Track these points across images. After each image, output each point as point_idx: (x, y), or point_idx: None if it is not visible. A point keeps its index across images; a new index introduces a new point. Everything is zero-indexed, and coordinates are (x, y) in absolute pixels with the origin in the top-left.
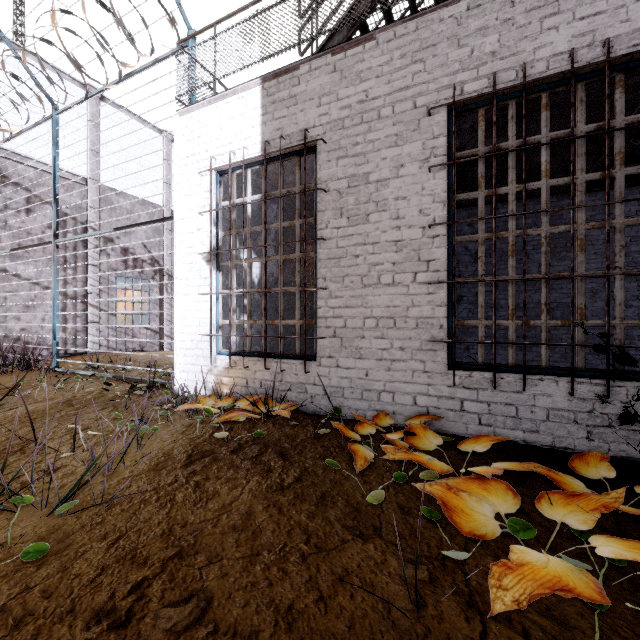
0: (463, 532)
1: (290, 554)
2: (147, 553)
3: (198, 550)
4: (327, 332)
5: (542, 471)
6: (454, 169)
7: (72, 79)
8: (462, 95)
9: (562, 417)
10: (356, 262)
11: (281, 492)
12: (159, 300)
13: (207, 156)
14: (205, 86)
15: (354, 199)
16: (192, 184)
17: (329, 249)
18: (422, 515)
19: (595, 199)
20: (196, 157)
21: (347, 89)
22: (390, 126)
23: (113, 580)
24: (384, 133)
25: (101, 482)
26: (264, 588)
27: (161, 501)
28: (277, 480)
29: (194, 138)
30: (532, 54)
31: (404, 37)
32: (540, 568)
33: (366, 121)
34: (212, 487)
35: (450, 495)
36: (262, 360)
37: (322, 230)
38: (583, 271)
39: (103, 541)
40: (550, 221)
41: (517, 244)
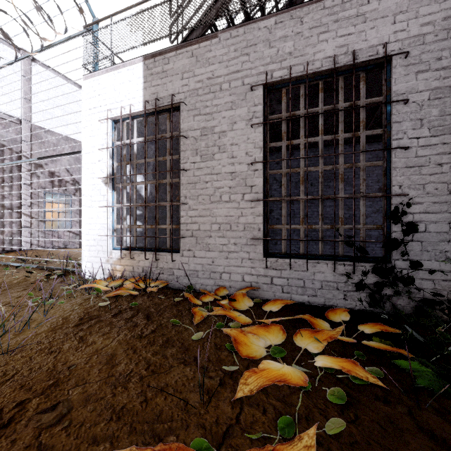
0: (242, 356)
1: (133, 377)
2: (33, 382)
3: (71, 378)
4: (187, 233)
5: (306, 319)
6: (266, 127)
7: (9, 44)
8: (272, 79)
9: (330, 286)
10: (206, 186)
11: (139, 340)
12: (79, 211)
13: (105, 109)
14: (106, 58)
15: (205, 143)
16: (94, 128)
17: (188, 177)
18: (227, 349)
19: (372, 147)
20: (97, 109)
21: (200, 69)
22: (228, 96)
23: (4, 400)
24: (224, 100)
25: (10, 339)
26: (109, 398)
27: (52, 349)
28: (139, 332)
29: (96, 95)
30: (313, 56)
31: (236, 37)
32: (274, 372)
33: (212, 91)
34: (92, 339)
35: (241, 335)
36: (144, 253)
37: (184, 164)
38: (342, 194)
39: (3, 377)
40: (345, 161)
41: (325, 175)
